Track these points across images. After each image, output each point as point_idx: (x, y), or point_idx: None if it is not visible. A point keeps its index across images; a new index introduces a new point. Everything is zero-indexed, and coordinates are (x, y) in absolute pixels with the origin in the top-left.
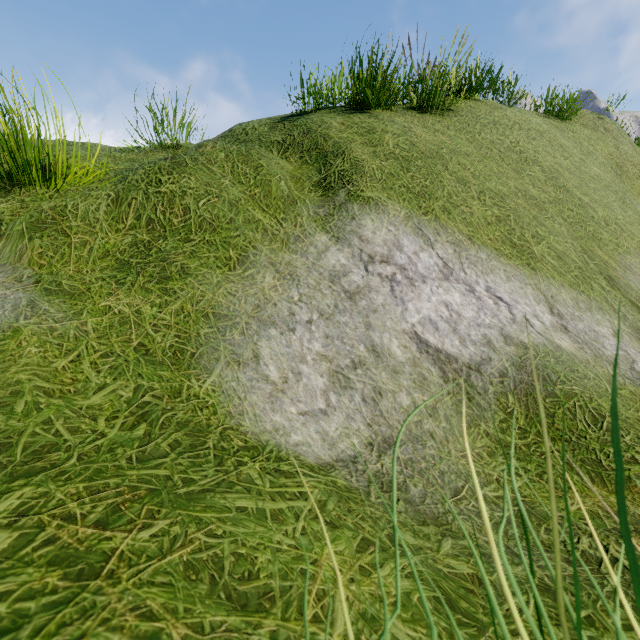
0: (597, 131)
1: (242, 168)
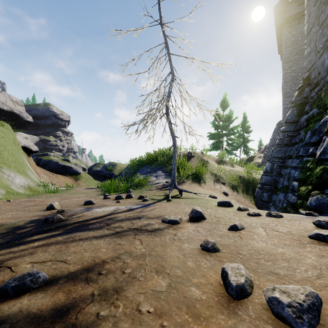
0: (8, 130)
1: None
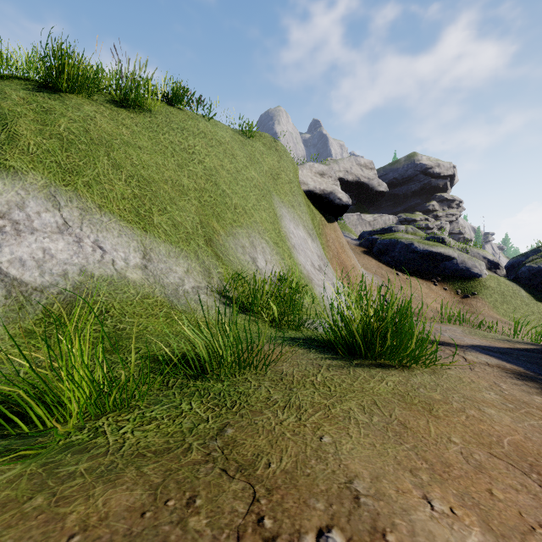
0: (271, 149)
1: None
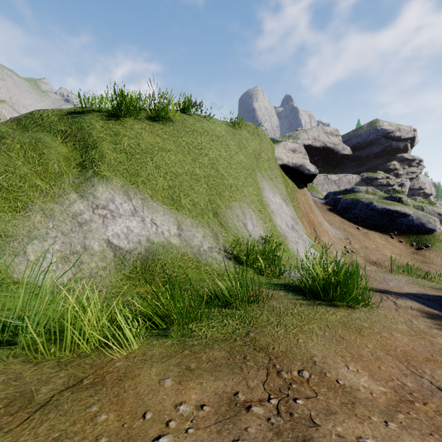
0: (254, 135)
1: (31, 154)
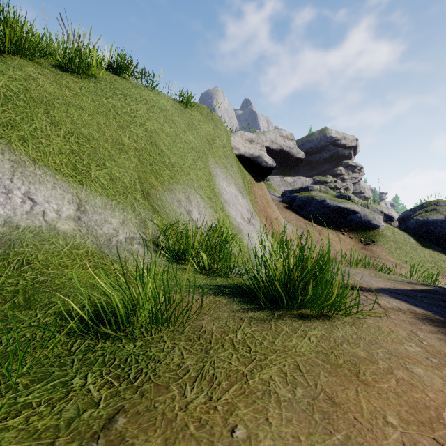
0: (207, 118)
1: None
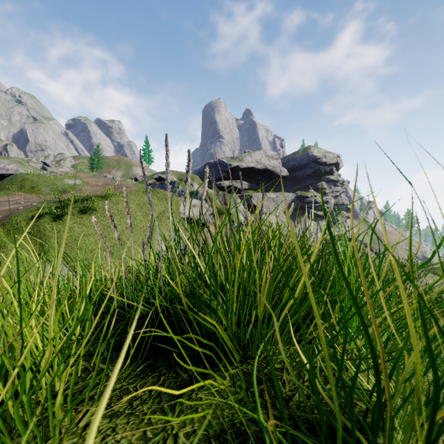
0: (162, 200)
1: None
